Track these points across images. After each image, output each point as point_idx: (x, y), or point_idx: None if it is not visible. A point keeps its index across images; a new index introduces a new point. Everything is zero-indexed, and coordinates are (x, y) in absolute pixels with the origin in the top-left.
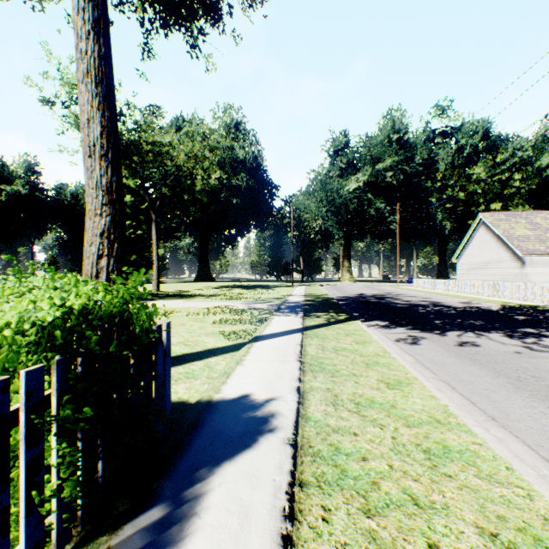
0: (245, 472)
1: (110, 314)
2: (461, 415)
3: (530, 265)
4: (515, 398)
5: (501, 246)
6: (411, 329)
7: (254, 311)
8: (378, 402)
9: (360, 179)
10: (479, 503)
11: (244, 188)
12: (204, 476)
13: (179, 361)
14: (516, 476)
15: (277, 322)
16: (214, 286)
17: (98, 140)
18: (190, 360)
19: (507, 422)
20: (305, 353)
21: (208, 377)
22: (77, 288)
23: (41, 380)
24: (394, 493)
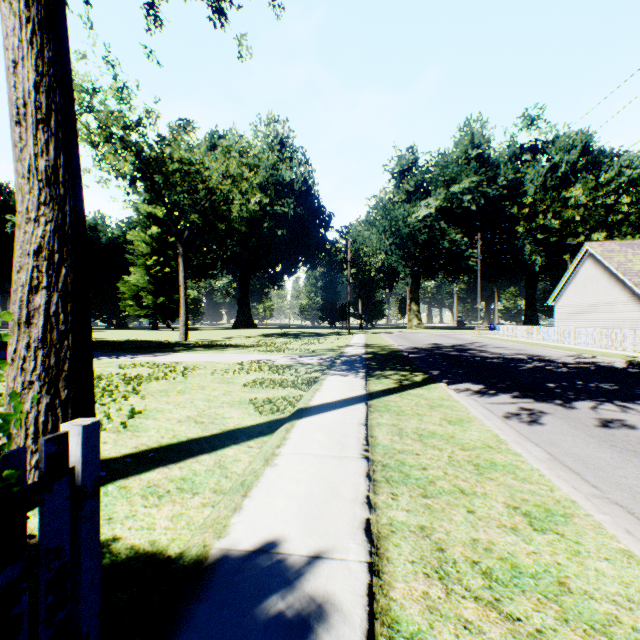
0: None
1: None
2: None
3: None
4: None
5: (615, 284)
6: (519, 397)
7: (300, 368)
8: (529, 571)
9: (431, 205)
10: None
11: (291, 216)
12: None
13: (178, 454)
14: None
15: (330, 384)
16: (254, 333)
17: (30, 95)
18: (196, 452)
19: None
20: (374, 442)
21: (216, 489)
22: None
23: None
24: None
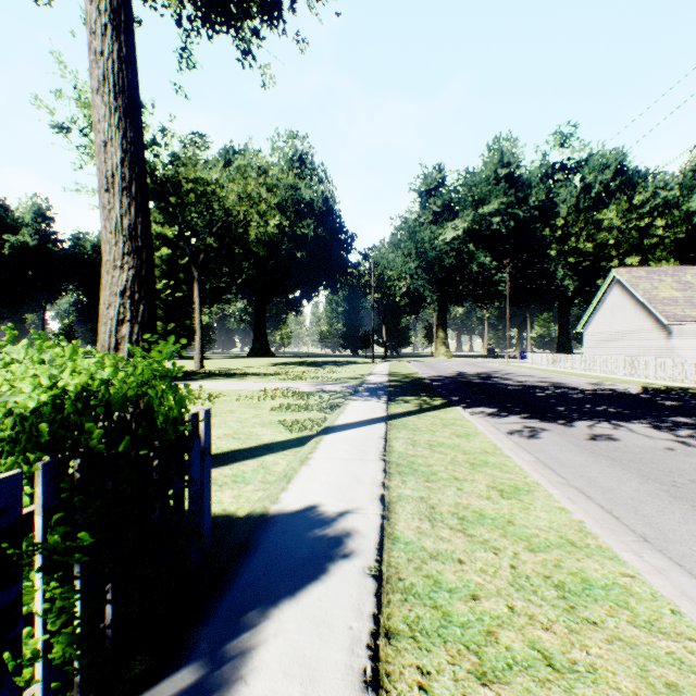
0: (311, 616)
1: (122, 398)
2: (603, 535)
3: (678, 335)
4: (672, 511)
5: (640, 311)
6: (527, 418)
7: (324, 395)
8: (490, 517)
9: (459, 226)
10: (638, 663)
11: (311, 238)
12: (254, 622)
13: (226, 460)
14: (687, 623)
15: (353, 408)
16: (272, 362)
17: (118, 168)
18: (240, 459)
19: (664, 544)
20: (391, 450)
21: (263, 481)
22: (74, 362)
23: (18, 493)
24: (518, 648)
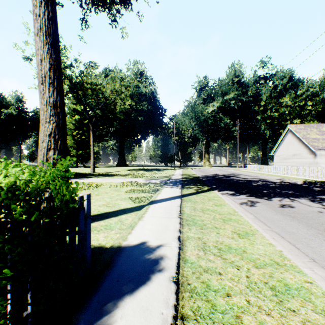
0: (141, 306)
1: (37, 189)
2: (293, 258)
3: (319, 156)
4: None
5: (301, 145)
6: (249, 196)
7: (151, 185)
8: (234, 248)
9: (215, 105)
10: None
11: (145, 110)
12: (110, 309)
13: (102, 217)
14: None
15: (165, 191)
16: (127, 169)
17: (47, 73)
18: (109, 217)
19: (324, 263)
20: (183, 212)
21: (120, 228)
22: (6, 170)
23: None
24: None
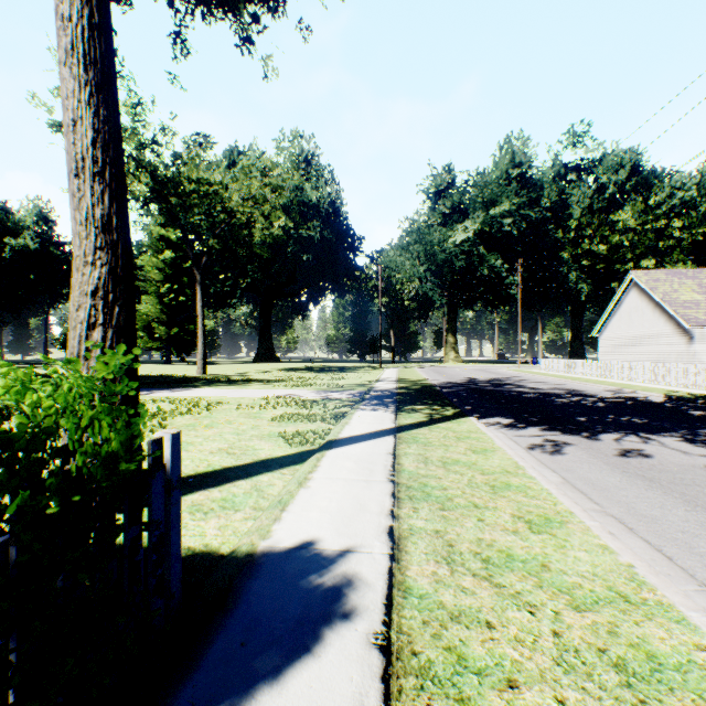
0: None
1: (33, 429)
2: (661, 586)
3: (701, 340)
4: None
5: (660, 315)
6: (547, 430)
7: (328, 403)
8: (520, 558)
9: (469, 228)
10: None
11: (317, 240)
12: None
13: (216, 480)
14: None
15: (360, 419)
16: (278, 368)
17: (88, 151)
18: (232, 478)
19: None
20: (400, 469)
21: (255, 506)
22: None
23: None
24: None
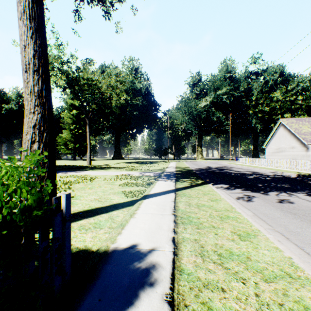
0: None
1: None
2: (306, 269)
3: None
4: None
5: (293, 138)
6: (244, 190)
7: (145, 178)
8: (236, 254)
9: (208, 100)
10: None
11: (140, 105)
12: None
13: (92, 213)
14: None
15: (159, 185)
16: (123, 162)
17: (31, 60)
18: (100, 213)
19: None
20: (177, 208)
21: (110, 227)
22: None
23: None
24: None
